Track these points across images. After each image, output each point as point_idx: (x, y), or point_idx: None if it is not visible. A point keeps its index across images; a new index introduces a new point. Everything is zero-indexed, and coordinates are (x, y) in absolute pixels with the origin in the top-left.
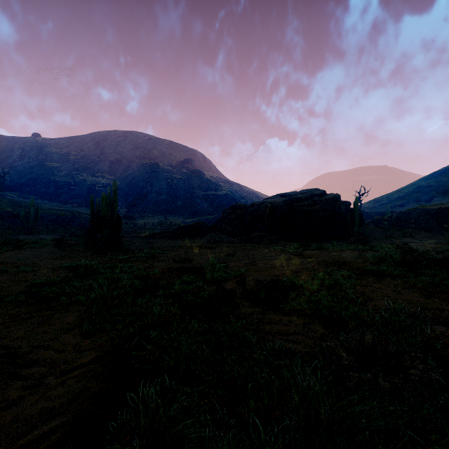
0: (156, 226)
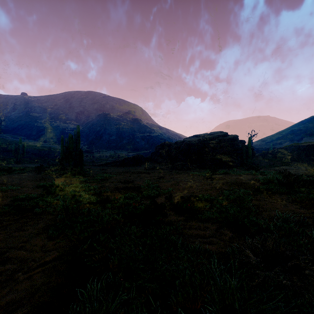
0: (108, 158)
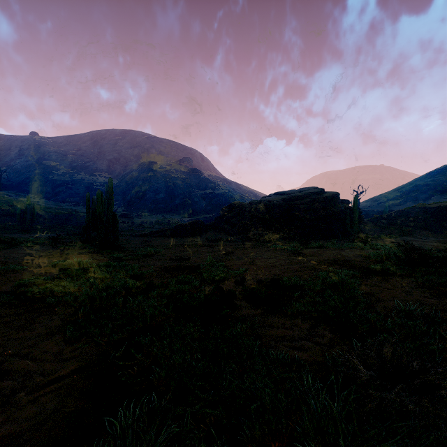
0: (153, 225)
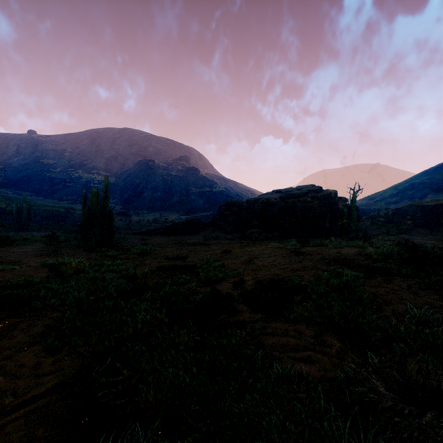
0: (151, 223)
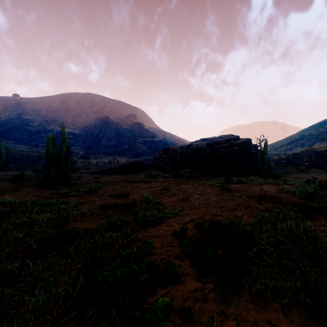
0: (106, 164)
